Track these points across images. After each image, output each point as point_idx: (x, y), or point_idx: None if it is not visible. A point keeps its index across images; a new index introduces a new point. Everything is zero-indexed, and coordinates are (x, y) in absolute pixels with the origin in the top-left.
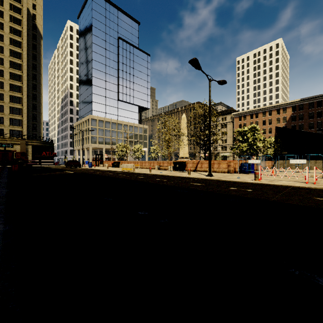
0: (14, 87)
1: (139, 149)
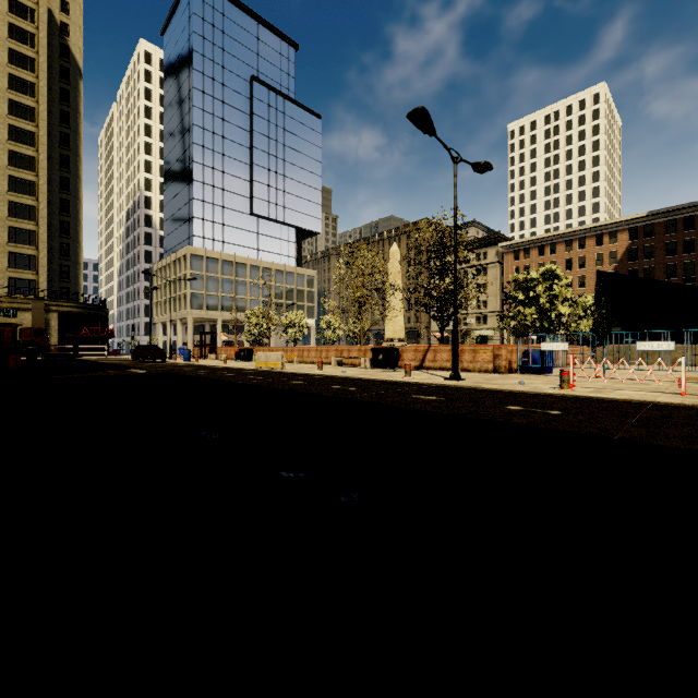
0: (19, 184)
1: (295, 322)
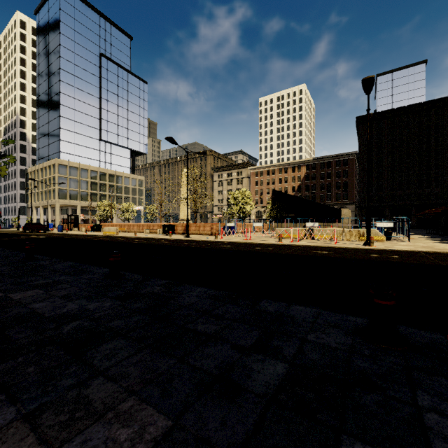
0: None
1: (129, 209)
